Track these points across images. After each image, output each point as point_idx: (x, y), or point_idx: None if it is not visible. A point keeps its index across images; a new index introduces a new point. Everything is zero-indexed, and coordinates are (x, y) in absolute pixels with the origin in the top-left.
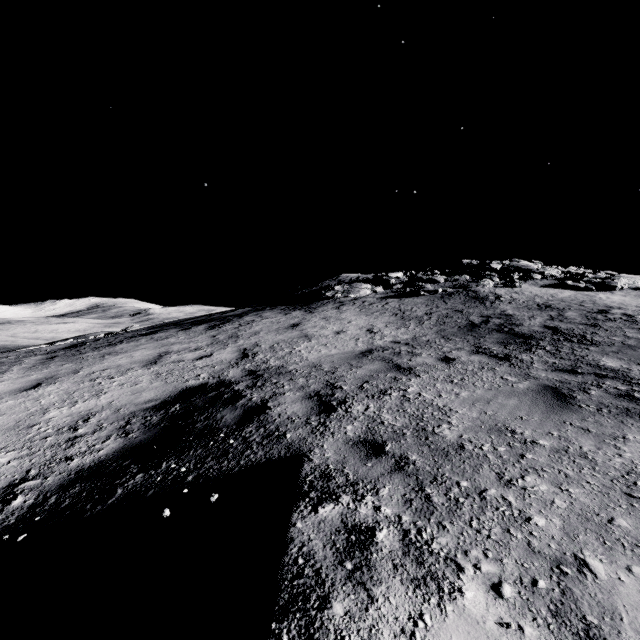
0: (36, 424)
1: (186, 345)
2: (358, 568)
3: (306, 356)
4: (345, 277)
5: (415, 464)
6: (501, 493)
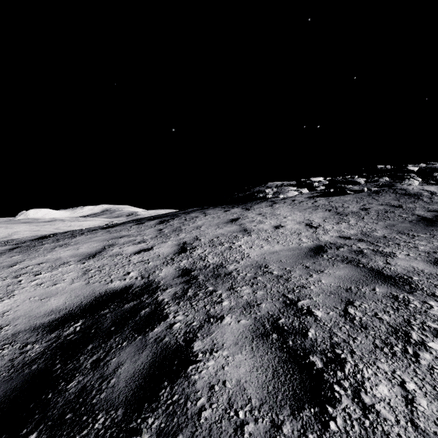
0: None
1: (132, 238)
2: None
3: (247, 252)
4: (271, 184)
5: None
6: None
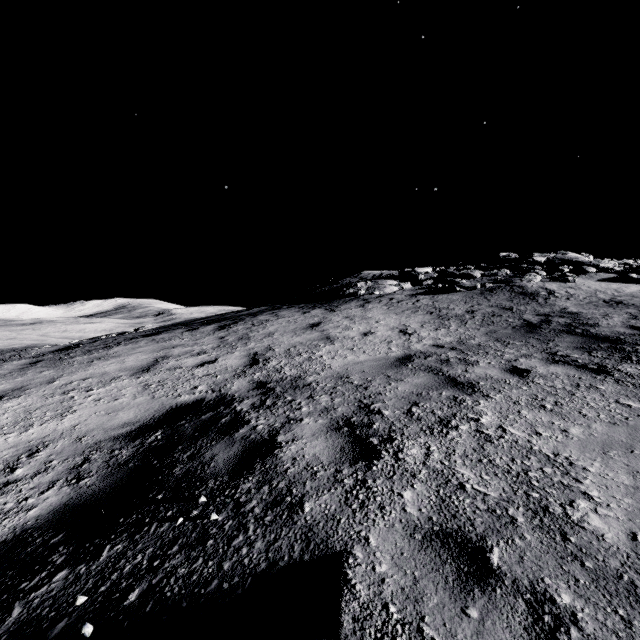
0: None
1: (189, 348)
2: None
3: (329, 363)
4: (367, 274)
5: (580, 625)
6: None
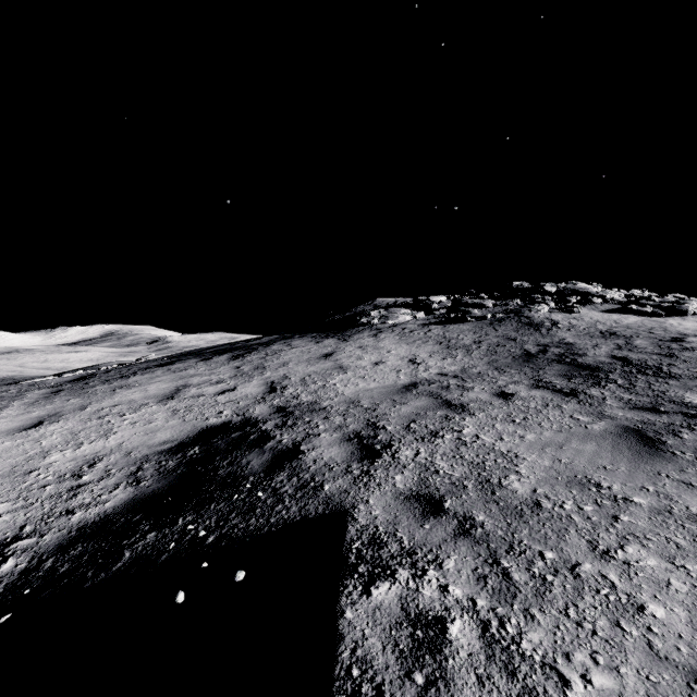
0: (34, 470)
1: (207, 377)
2: (432, 683)
3: (342, 390)
4: (381, 301)
5: (483, 527)
6: (599, 569)
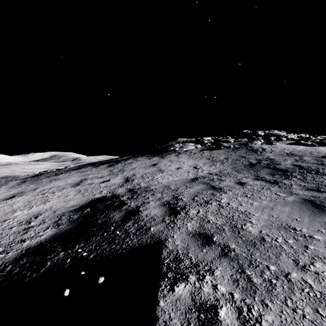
0: (7, 219)
1: (96, 175)
2: None
3: (161, 181)
4: (180, 140)
5: (235, 251)
6: (301, 276)
